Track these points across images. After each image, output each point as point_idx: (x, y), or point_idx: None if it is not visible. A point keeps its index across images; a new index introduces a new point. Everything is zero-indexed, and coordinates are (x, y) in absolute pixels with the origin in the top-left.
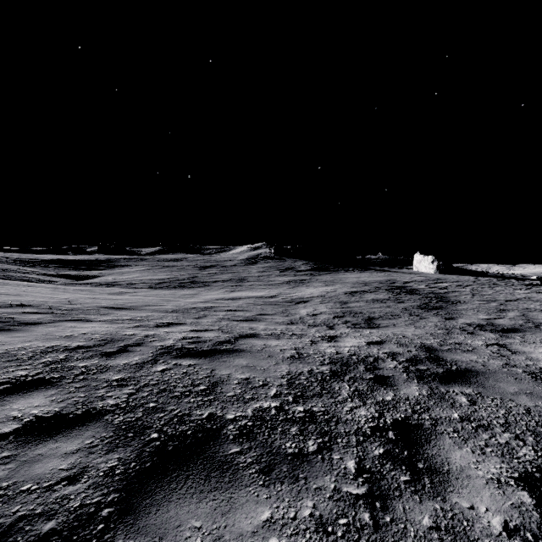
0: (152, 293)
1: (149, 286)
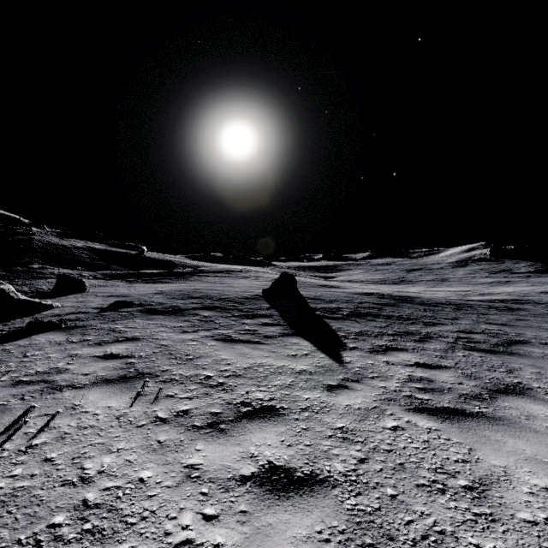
0: (377, 286)
1: (372, 283)
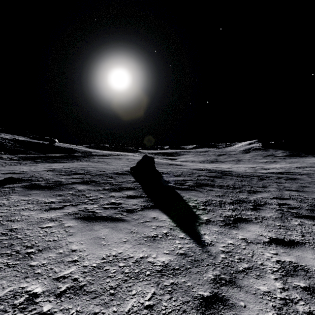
0: (202, 164)
1: (199, 162)
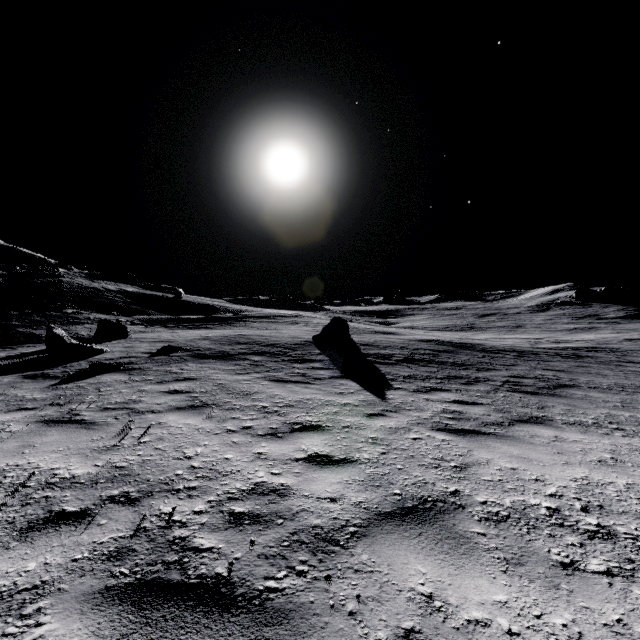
0: (441, 333)
1: (437, 329)
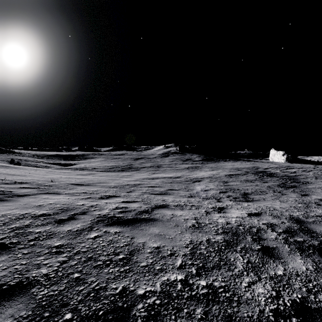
0: (104, 174)
1: (104, 170)
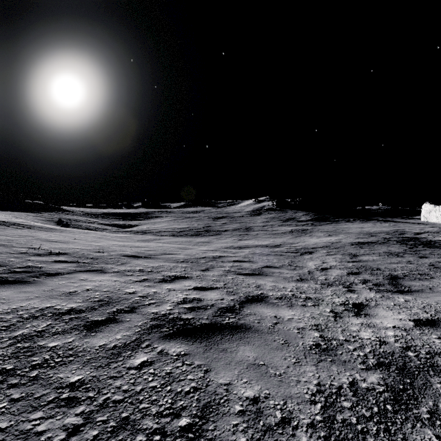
0: (172, 240)
1: (172, 234)
